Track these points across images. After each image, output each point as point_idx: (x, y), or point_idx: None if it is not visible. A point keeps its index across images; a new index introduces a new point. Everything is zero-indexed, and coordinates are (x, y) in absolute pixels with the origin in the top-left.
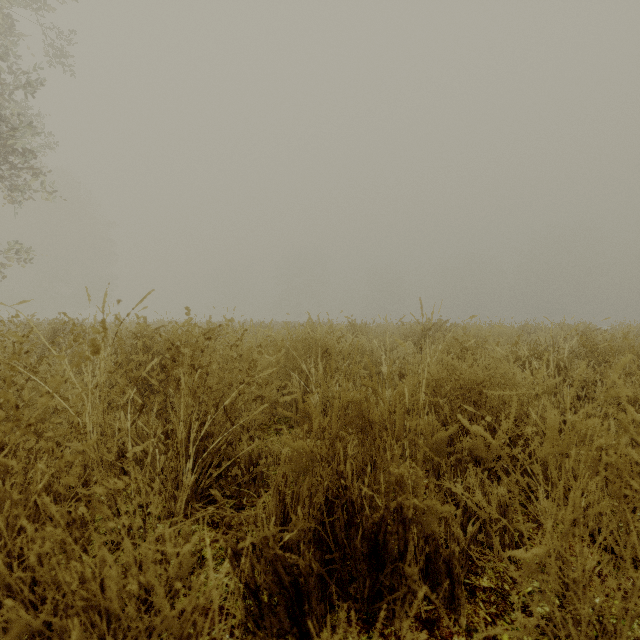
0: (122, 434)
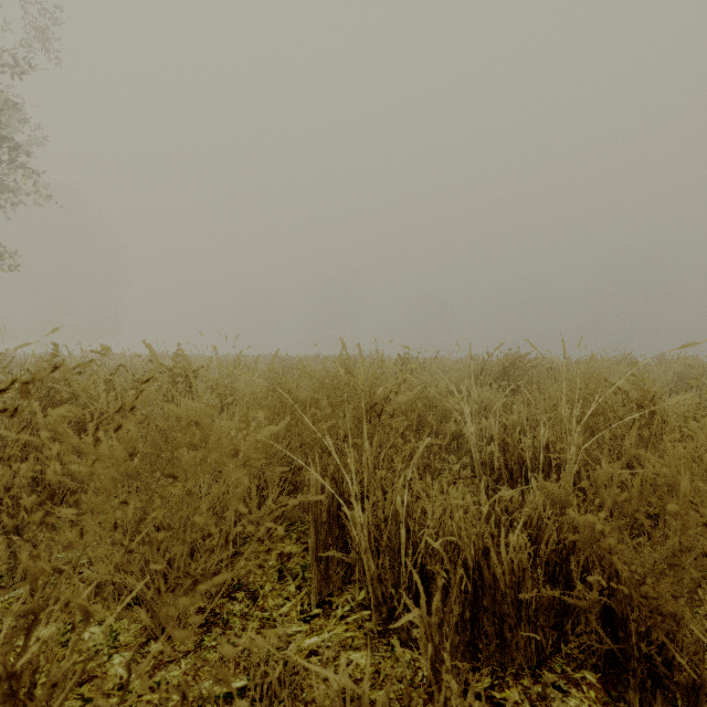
0: None
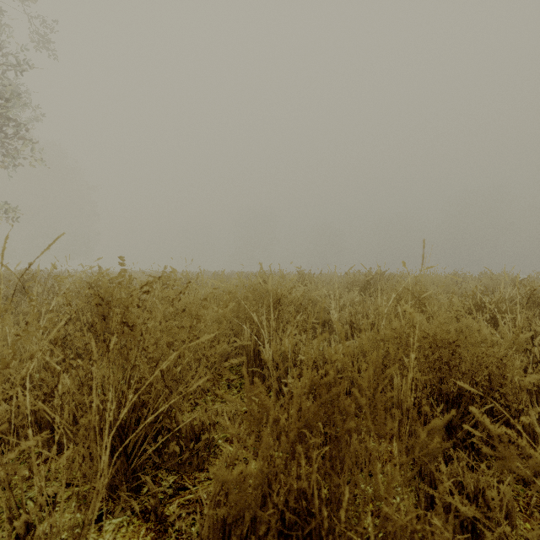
0: (3, 427)
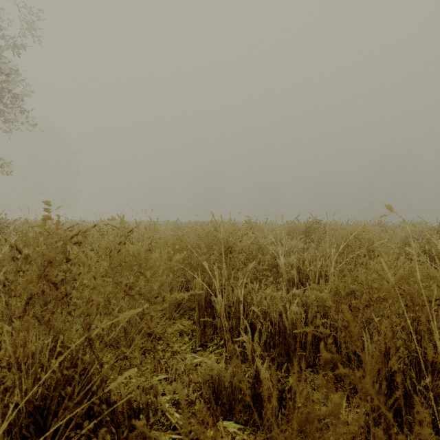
0: None
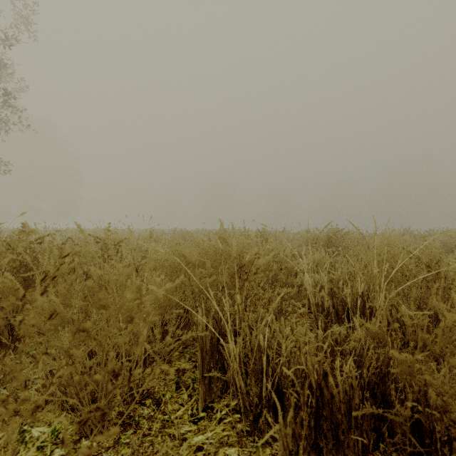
0: None
